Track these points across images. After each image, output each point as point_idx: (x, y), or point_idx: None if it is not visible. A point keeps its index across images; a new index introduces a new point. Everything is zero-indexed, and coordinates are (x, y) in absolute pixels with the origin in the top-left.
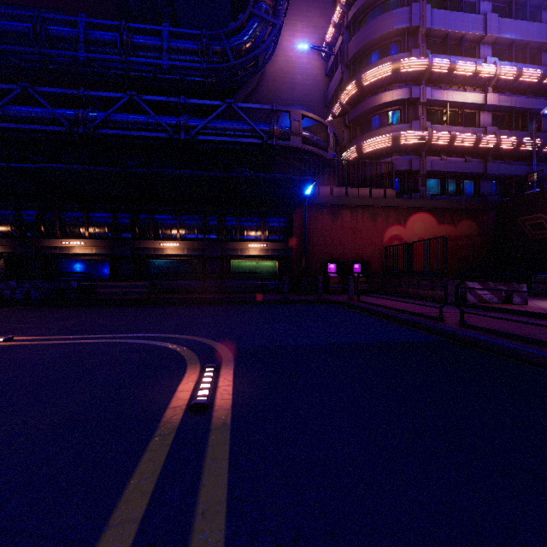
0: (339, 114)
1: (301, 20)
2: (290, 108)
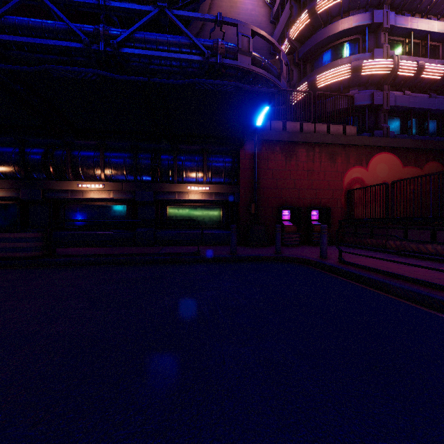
0: (287, 54)
1: None
2: (237, 21)
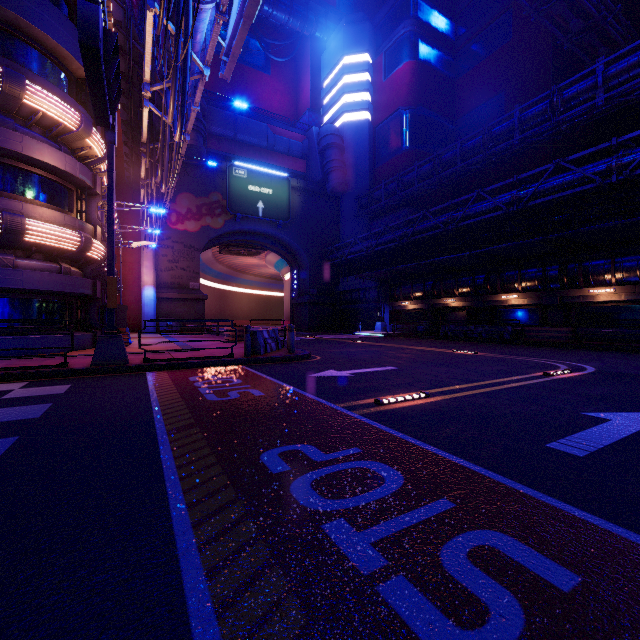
0: None
1: None
2: None
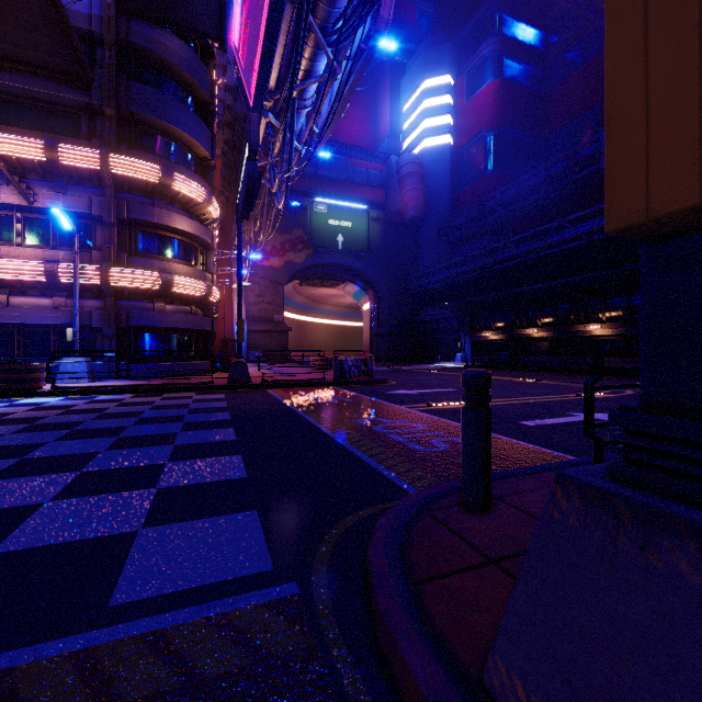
0: None
1: None
2: None
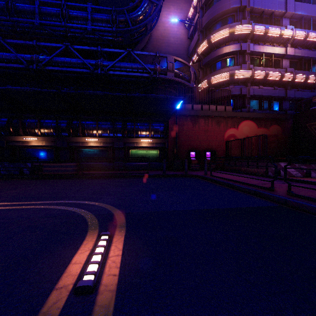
0: (196, 61)
1: (173, 4)
2: (167, 55)
